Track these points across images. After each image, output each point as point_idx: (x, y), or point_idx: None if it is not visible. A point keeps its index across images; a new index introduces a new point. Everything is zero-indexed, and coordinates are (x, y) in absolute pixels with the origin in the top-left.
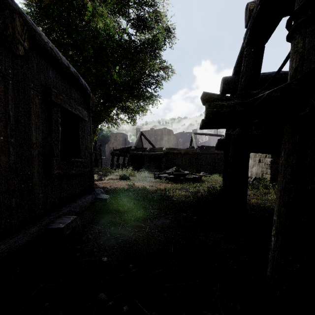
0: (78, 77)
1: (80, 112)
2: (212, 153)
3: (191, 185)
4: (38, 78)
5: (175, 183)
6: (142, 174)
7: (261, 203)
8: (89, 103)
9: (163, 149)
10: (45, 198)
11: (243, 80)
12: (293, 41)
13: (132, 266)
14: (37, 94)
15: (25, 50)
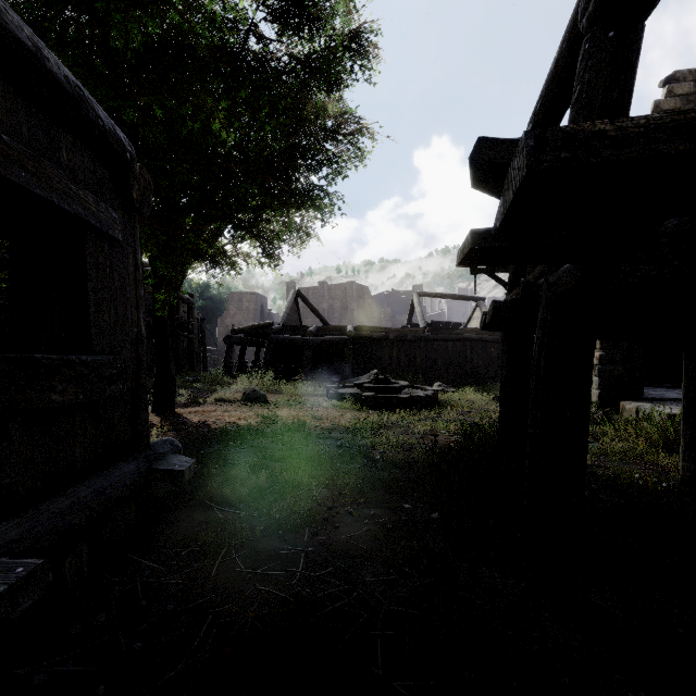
0: (86, 101)
1: (88, 210)
2: (460, 339)
3: (414, 415)
4: None
5: (378, 412)
6: (298, 388)
7: (592, 462)
8: (129, 188)
9: (347, 330)
10: None
11: None
12: None
13: None
14: None
15: None
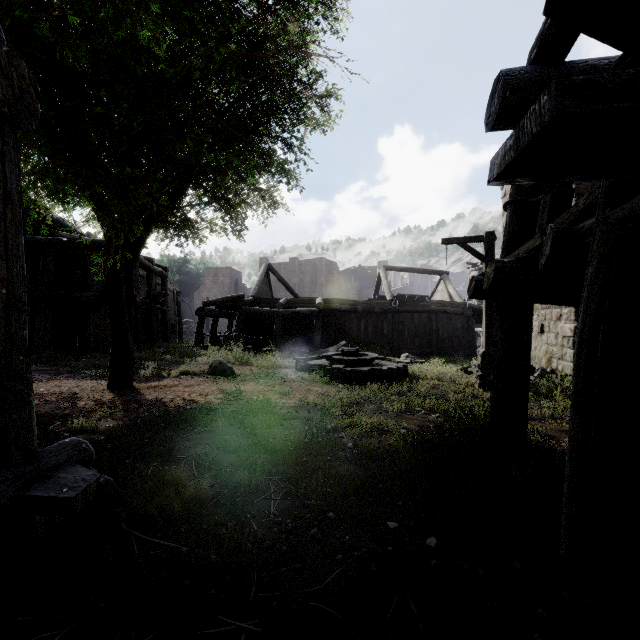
0: None
1: None
2: (426, 311)
3: (385, 388)
4: None
5: (348, 386)
6: (267, 360)
7: None
8: None
9: (316, 302)
10: None
11: None
12: None
13: None
14: None
15: None
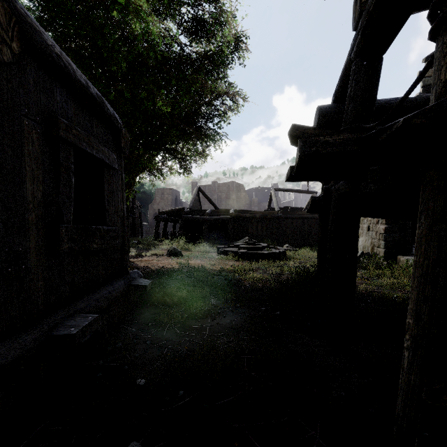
0: (103, 103)
1: (105, 156)
2: (301, 218)
3: (270, 263)
4: (36, 101)
5: (248, 261)
6: (200, 248)
7: (373, 289)
8: (120, 142)
9: (230, 212)
10: (48, 287)
11: (350, 109)
12: (441, 38)
13: (184, 393)
14: (34, 126)
15: (13, 55)
